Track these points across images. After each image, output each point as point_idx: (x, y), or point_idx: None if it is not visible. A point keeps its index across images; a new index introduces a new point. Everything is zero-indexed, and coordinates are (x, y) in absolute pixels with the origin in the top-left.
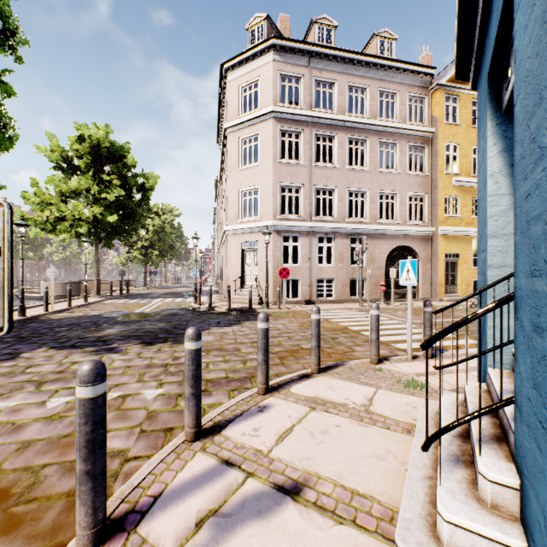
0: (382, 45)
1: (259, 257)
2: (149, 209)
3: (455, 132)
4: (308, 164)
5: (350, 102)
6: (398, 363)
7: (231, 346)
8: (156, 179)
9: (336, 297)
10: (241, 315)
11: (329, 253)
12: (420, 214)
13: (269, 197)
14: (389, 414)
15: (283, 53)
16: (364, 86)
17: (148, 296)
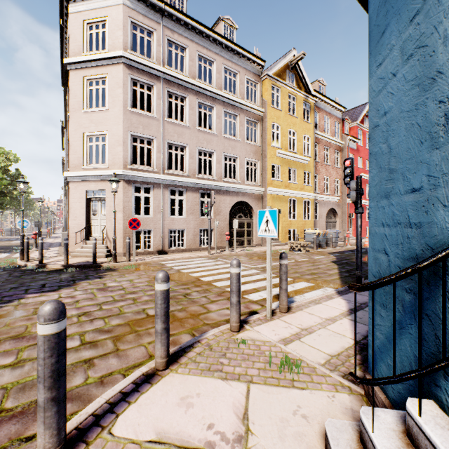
0: (226, 30)
1: (107, 207)
2: None
3: (278, 115)
4: (161, 118)
5: (199, 76)
6: (260, 326)
7: None
8: None
9: (187, 246)
10: (80, 272)
11: (181, 206)
12: (254, 176)
13: (119, 144)
14: None
15: (134, 0)
16: (212, 59)
17: None
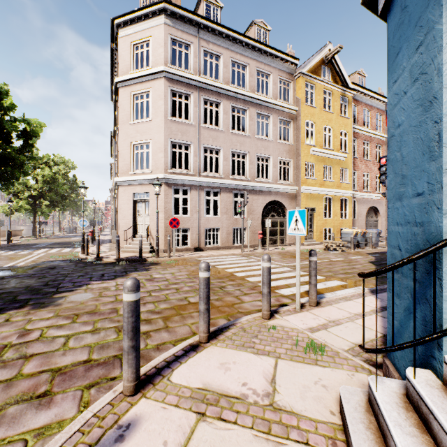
0: (259, 33)
1: (150, 208)
2: (32, 157)
3: (313, 112)
4: (197, 124)
5: (233, 79)
6: (289, 316)
7: (108, 306)
8: (42, 126)
9: (221, 244)
10: (130, 265)
11: (215, 206)
12: (287, 175)
13: (160, 151)
14: (301, 409)
15: (174, 19)
16: (245, 64)
17: (32, 246)
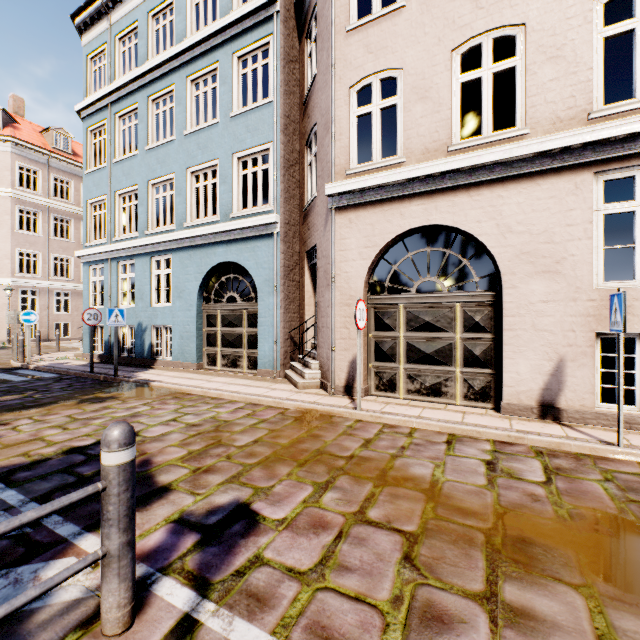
0: None
1: None
2: None
3: None
4: (47, 238)
5: None
6: None
7: (4, 354)
8: None
9: (73, 336)
10: None
11: (67, 302)
12: None
13: (7, 258)
14: None
15: (22, 149)
16: None
17: None
